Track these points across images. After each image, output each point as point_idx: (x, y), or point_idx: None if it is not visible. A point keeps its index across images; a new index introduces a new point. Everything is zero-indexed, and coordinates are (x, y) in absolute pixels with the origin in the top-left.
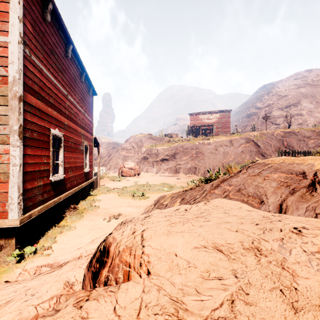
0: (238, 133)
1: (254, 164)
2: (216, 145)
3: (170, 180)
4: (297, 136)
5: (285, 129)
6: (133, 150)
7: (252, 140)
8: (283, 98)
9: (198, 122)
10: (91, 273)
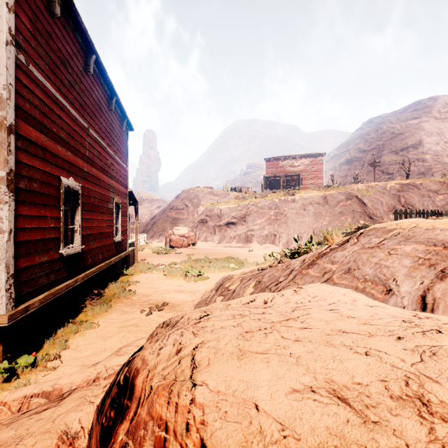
0: (335, 186)
1: (368, 229)
2: (304, 202)
3: (238, 253)
4: (420, 190)
5: (402, 180)
6: (187, 210)
7: (355, 196)
8: (397, 136)
9: (278, 171)
10: (100, 428)
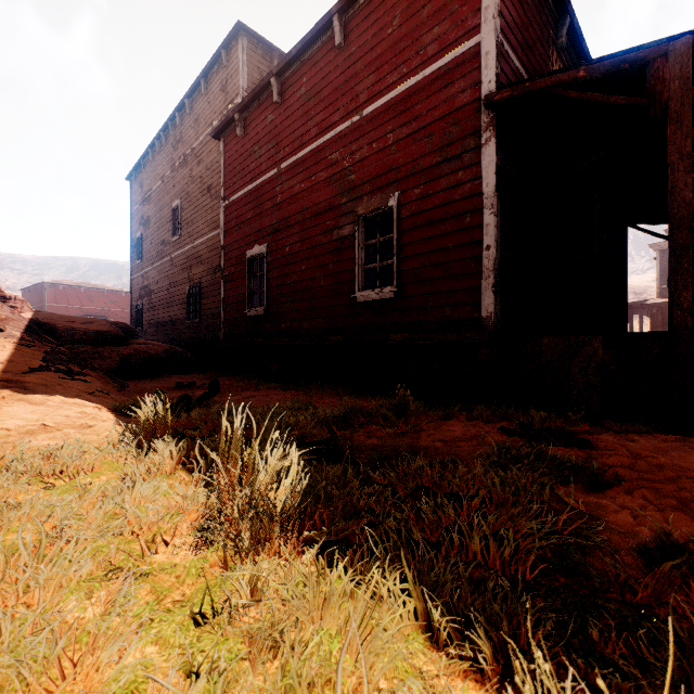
0: None
1: None
2: None
3: None
4: None
5: None
6: None
7: None
8: None
9: None
10: None
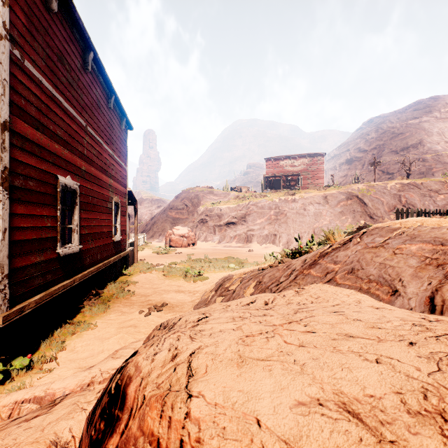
0: (335, 186)
1: (371, 229)
2: (304, 202)
3: (238, 253)
4: (420, 189)
5: (402, 180)
6: (186, 210)
7: (355, 196)
8: (398, 136)
9: (278, 171)
10: (89, 441)
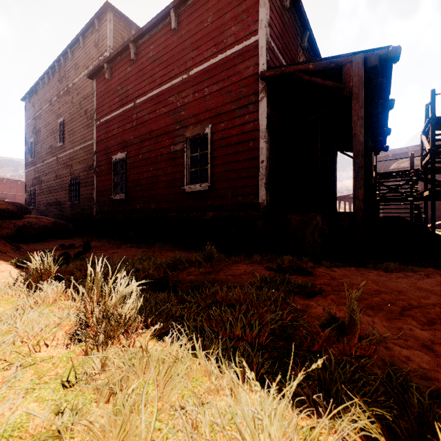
0: None
1: None
2: None
3: None
4: None
5: None
6: None
7: None
8: None
9: None
10: None
